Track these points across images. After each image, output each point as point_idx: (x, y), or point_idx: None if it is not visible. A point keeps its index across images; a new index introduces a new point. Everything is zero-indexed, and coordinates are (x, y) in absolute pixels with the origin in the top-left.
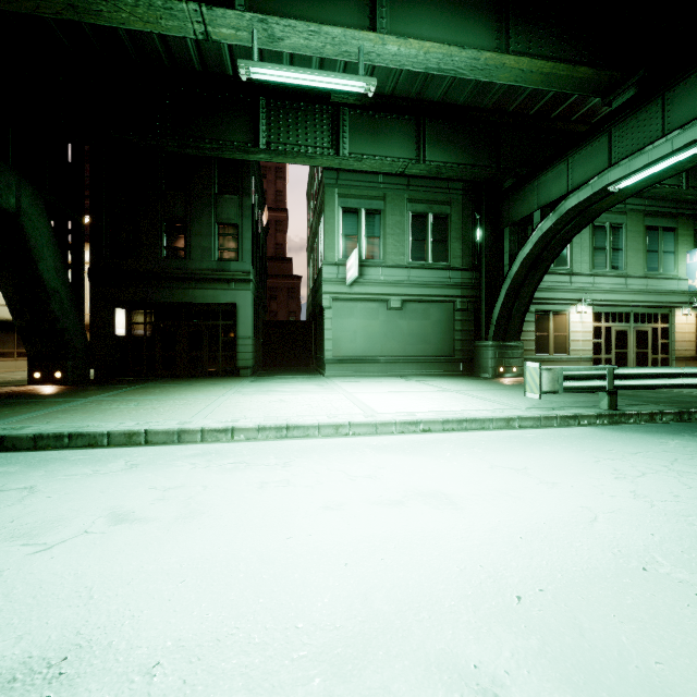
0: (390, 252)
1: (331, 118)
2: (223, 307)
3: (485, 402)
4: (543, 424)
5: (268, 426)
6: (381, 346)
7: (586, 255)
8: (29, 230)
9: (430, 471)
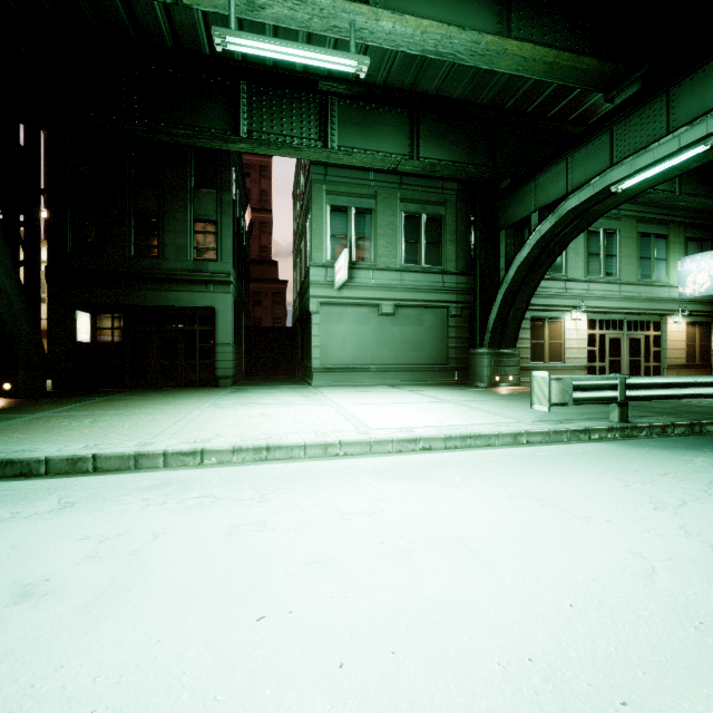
0: (381, 254)
1: (319, 107)
2: (201, 311)
3: (487, 414)
4: (553, 439)
5: (245, 447)
6: (372, 354)
7: (581, 261)
8: None
9: (439, 503)
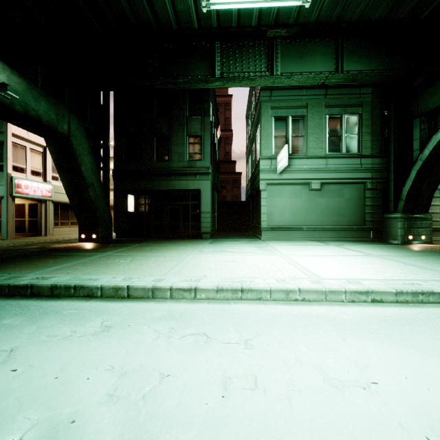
0: (311, 146)
1: (267, 49)
2: (192, 192)
3: (423, 270)
4: None
5: (225, 288)
6: (304, 218)
7: None
8: (76, 145)
9: None
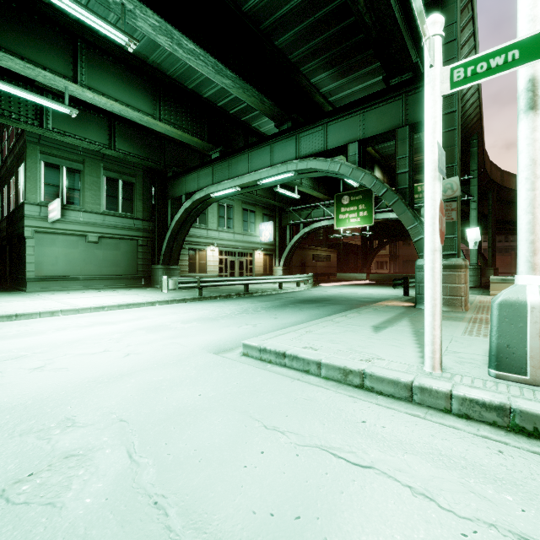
0: (88, 201)
1: None
2: None
3: (146, 297)
4: (170, 303)
5: (1, 315)
6: (81, 268)
7: (215, 219)
8: None
9: (106, 319)
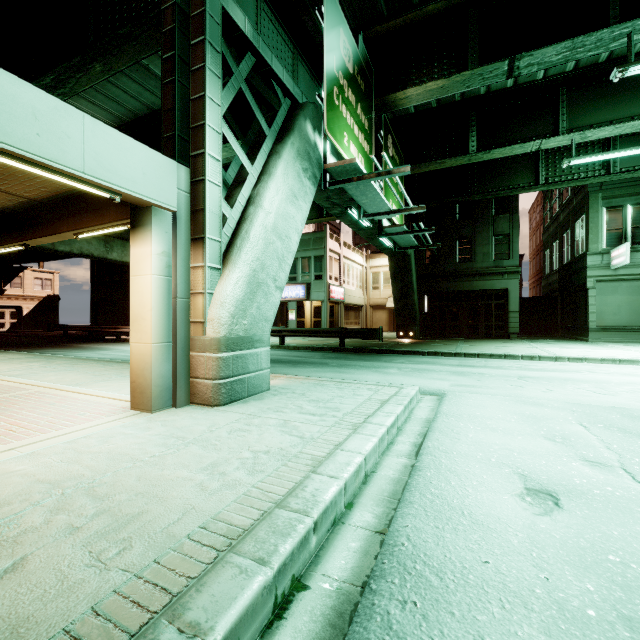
0: None
1: (602, 146)
2: (495, 291)
3: None
4: None
5: (606, 359)
6: None
7: None
8: (411, 260)
9: None
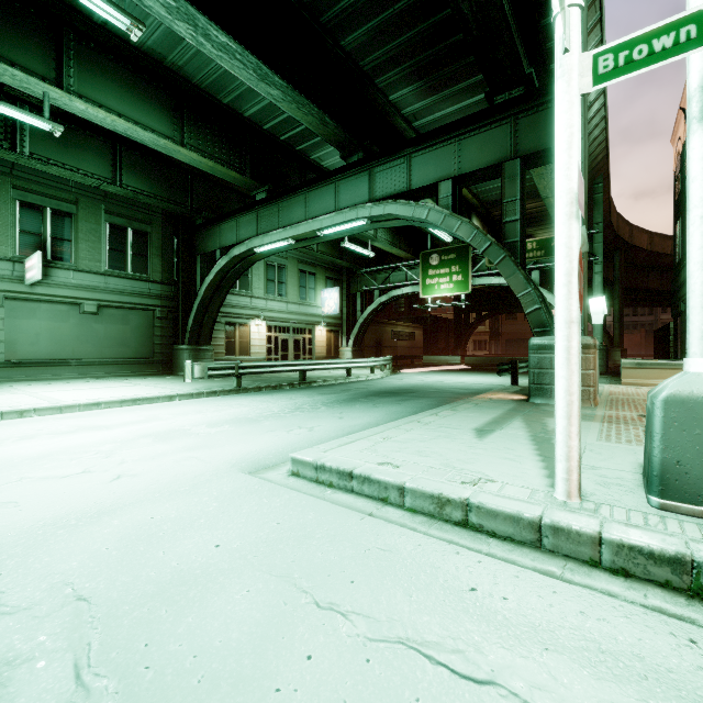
0: (84, 257)
1: None
2: None
3: (163, 389)
4: (196, 398)
5: None
6: (73, 349)
7: (262, 284)
8: None
9: (99, 421)
